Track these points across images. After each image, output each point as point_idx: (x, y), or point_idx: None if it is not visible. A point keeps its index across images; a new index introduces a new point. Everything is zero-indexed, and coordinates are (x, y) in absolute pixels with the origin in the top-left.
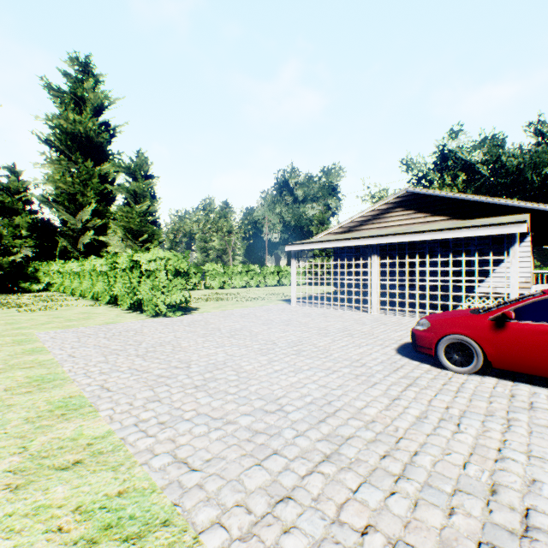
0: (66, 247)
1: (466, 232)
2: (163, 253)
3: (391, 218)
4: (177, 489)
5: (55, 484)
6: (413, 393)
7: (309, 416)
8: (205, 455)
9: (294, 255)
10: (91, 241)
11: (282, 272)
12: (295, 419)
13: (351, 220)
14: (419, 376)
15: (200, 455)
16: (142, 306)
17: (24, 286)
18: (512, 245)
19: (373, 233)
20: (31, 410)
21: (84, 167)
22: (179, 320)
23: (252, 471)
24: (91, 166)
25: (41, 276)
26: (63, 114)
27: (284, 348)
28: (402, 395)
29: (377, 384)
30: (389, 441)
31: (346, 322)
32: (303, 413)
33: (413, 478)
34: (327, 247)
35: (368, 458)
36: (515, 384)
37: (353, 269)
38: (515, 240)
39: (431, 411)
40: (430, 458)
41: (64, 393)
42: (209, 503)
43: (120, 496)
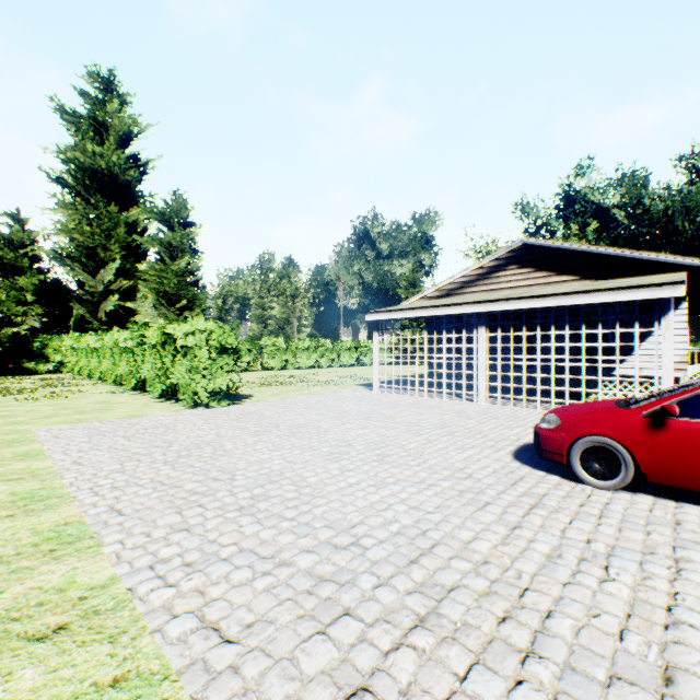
0: (83, 316)
1: (603, 296)
2: (205, 324)
3: (503, 278)
4: (201, 674)
5: (22, 664)
6: (539, 518)
7: (395, 554)
8: (245, 617)
9: (377, 326)
10: (115, 309)
11: (361, 348)
12: (376, 559)
13: (451, 281)
14: (546, 493)
15: (239, 617)
16: (178, 394)
17: (28, 366)
18: (665, 313)
19: (480, 297)
20: (8, 544)
21: (106, 213)
22: (225, 412)
23: (312, 643)
24: (115, 212)
25: (51, 353)
26: (80, 144)
27: (363, 451)
28: (524, 521)
29: (489, 504)
30: (509, 594)
31: (444, 415)
32: (387, 550)
33: (547, 656)
34: (419, 315)
35: (481, 622)
36: (678, 504)
37: (453, 344)
38: (670, 306)
39: (566, 546)
40: (570, 622)
41: (58, 518)
42: (246, 699)
43: (115, 686)
